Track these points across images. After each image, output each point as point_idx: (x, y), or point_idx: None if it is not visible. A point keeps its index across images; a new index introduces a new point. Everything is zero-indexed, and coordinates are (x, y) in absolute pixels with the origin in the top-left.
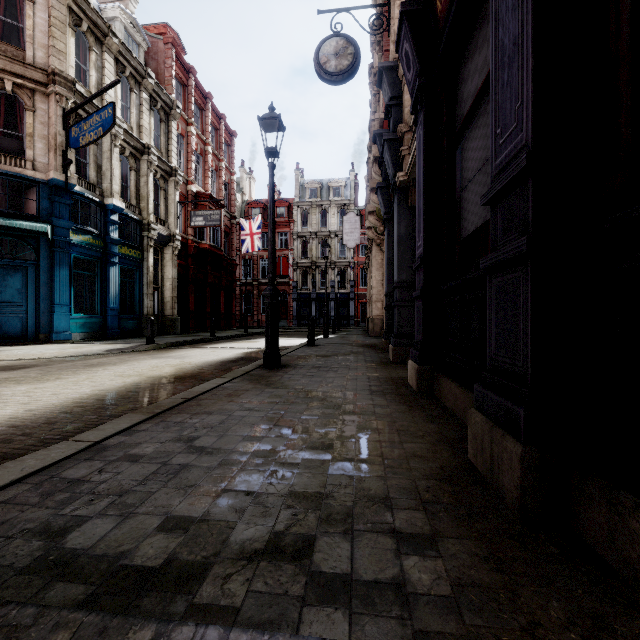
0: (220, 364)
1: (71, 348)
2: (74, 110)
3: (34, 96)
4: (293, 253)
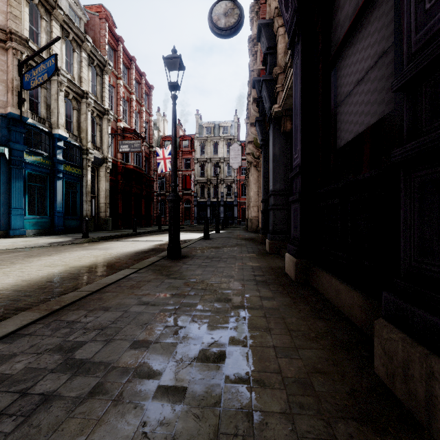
0: (134, 254)
1: (21, 241)
2: (26, 61)
3: None
4: (194, 173)
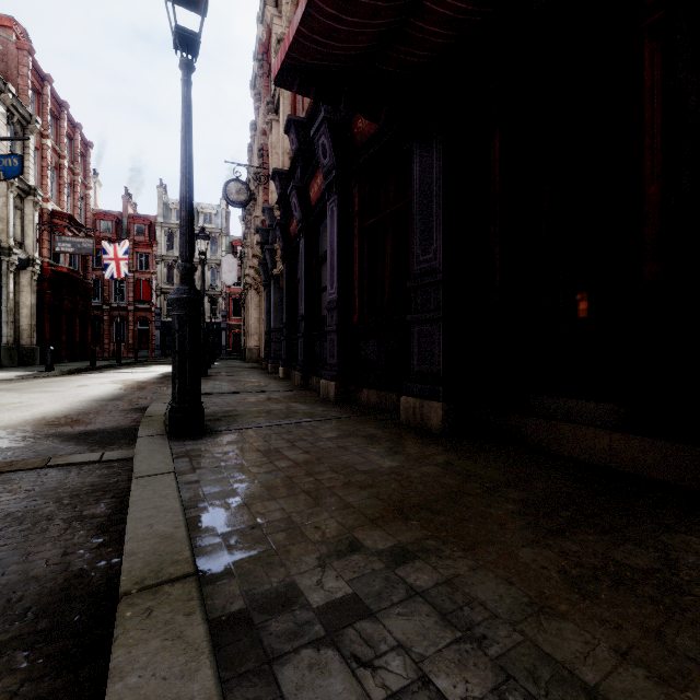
0: (157, 378)
1: None
2: None
3: None
4: (156, 277)
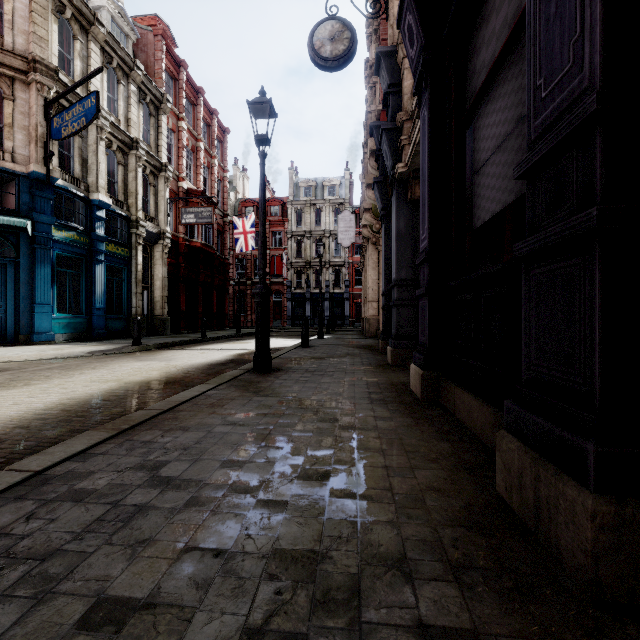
0: (208, 367)
1: (51, 350)
2: (56, 100)
3: (13, 84)
4: (287, 252)
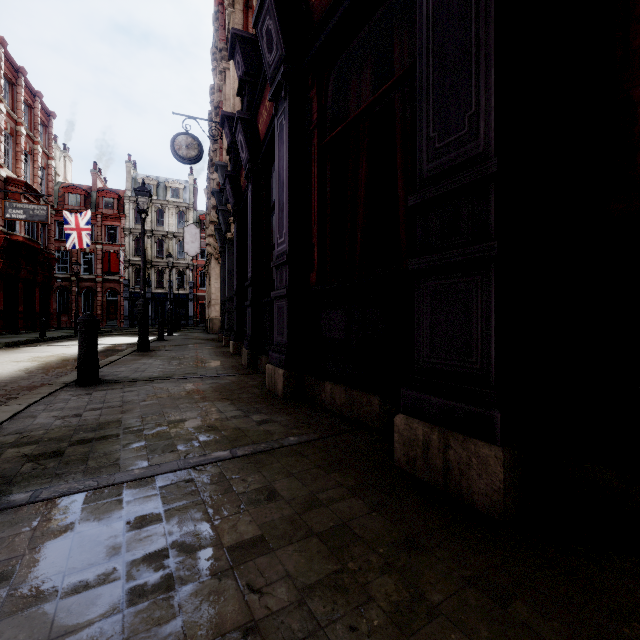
0: None
1: None
2: None
3: None
4: (124, 249)
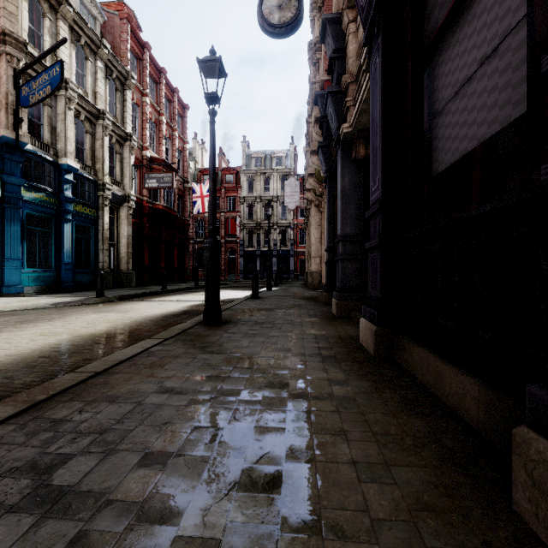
0: (161, 319)
1: (17, 302)
2: (24, 70)
3: None
4: (240, 215)
